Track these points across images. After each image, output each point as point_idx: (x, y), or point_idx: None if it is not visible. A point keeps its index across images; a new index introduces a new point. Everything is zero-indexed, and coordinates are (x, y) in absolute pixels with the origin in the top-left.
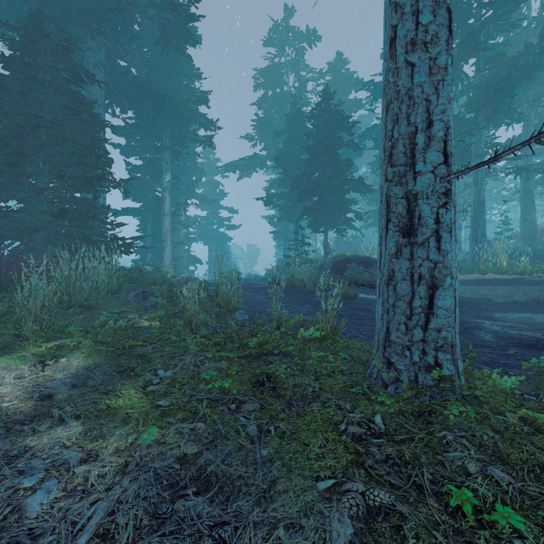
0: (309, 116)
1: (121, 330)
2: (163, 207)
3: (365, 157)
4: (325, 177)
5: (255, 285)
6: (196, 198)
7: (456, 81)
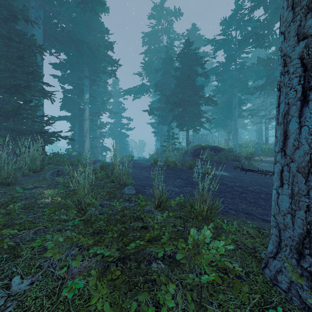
0: (177, 56)
1: (21, 207)
2: (84, 115)
3: (208, 88)
4: (187, 95)
5: (142, 164)
6: (107, 111)
7: (269, 36)
